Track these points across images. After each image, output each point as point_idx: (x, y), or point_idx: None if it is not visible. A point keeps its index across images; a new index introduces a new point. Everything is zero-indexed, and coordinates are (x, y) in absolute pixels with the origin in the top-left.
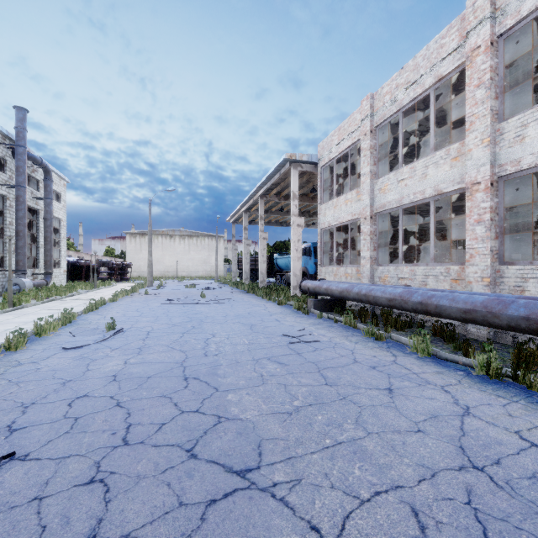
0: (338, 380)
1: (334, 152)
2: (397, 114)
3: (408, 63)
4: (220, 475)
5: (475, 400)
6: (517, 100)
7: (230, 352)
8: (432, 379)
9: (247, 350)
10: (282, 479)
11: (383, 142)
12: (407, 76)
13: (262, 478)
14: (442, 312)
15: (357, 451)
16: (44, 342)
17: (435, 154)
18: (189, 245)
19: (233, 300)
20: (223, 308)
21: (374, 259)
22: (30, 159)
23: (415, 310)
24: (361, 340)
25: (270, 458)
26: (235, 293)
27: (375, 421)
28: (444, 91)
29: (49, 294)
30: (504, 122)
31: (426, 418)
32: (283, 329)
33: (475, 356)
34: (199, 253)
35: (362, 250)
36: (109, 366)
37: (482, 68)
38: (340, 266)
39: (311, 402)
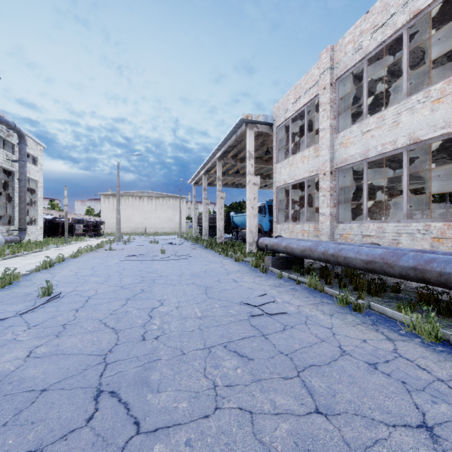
0: (333, 399)
1: (289, 111)
2: (360, 63)
3: (375, 5)
4: None
5: None
6: None
7: (176, 333)
8: None
9: (198, 328)
10: None
11: (343, 96)
12: (373, 19)
13: None
14: (450, 282)
15: None
16: None
17: (409, 98)
18: (156, 205)
19: (191, 256)
20: (180, 265)
21: (334, 216)
22: (3, 123)
23: (404, 276)
24: (336, 310)
25: None
26: (194, 249)
27: None
28: (414, 34)
29: (15, 250)
30: None
31: None
32: (242, 294)
33: None
34: (165, 212)
35: (321, 207)
36: (0, 364)
37: None
38: (296, 223)
39: None
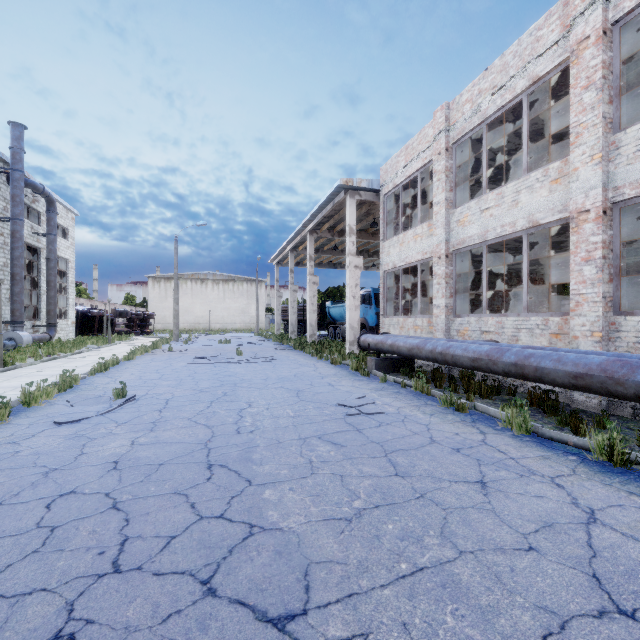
0: (412, 468)
1: (400, 176)
2: (479, 127)
3: (494, 63)
4: (248, 626)
5: (600, 499)
6: (630, 109)
7: (270, 428)
8: (537, 467)
9: (292, 425)
10: (340, 634)
11: (462, 163)
12: (492, 78)
13: (310, 632)
14: (544, 376)
15: (447, 584)
16: (33, 414)
17: (529, 175)
18: (224, 291)
19: (276, 358)
20: (263, 368)
21: (450, 308)
22: (29, 186)
23: (507, 373)
24: (438, 411)
25: (321, 596)
26: (279, 350)
27: (467, 533)
28: (539, 97)
29: (50, 351)
30: (621, 132)
31: (538, 527)
32: (338, 397)
33: (588, 434)
34: (236, 301)
35: (436, 297)
36: (111, 449)
37: (591, 64)
38: (408, 316)
39: (377, 502)
